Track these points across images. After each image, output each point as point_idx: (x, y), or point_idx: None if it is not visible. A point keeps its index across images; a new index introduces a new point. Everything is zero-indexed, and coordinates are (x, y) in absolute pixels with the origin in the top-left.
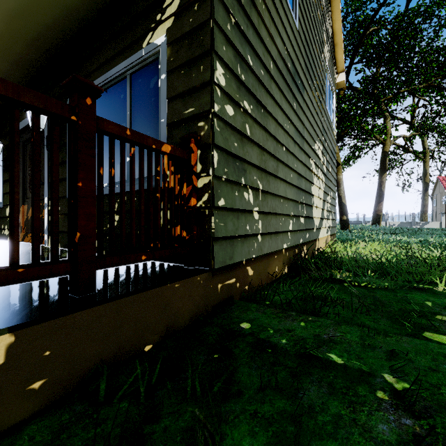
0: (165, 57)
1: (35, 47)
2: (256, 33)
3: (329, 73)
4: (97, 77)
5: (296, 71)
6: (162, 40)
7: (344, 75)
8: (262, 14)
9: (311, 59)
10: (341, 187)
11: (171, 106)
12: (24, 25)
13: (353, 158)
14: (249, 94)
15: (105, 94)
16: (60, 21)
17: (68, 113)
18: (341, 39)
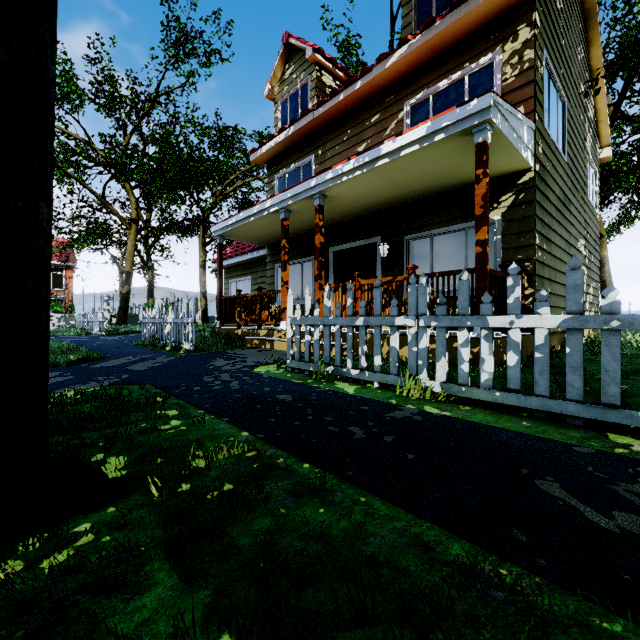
0: (500, 227)
1: (385, 206)
2: (547, 199)
3: (591, 159)
4: (437, 228)
5: (565, 195)
6: (498, 218)
7: (610, 150)
8: (549, 185)
9: (575, 170)
10: (604, 268)
11: (504, 252)
12: (392, 200)
13: (627, 221)
14: (544, 238)
15: (442, 237)
16: (416, 197)
17: (505, 276)
18: (605, 116)
